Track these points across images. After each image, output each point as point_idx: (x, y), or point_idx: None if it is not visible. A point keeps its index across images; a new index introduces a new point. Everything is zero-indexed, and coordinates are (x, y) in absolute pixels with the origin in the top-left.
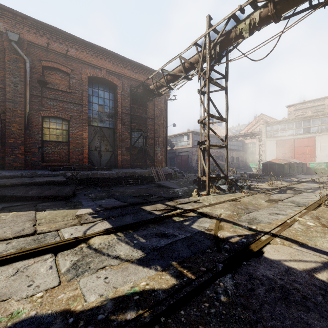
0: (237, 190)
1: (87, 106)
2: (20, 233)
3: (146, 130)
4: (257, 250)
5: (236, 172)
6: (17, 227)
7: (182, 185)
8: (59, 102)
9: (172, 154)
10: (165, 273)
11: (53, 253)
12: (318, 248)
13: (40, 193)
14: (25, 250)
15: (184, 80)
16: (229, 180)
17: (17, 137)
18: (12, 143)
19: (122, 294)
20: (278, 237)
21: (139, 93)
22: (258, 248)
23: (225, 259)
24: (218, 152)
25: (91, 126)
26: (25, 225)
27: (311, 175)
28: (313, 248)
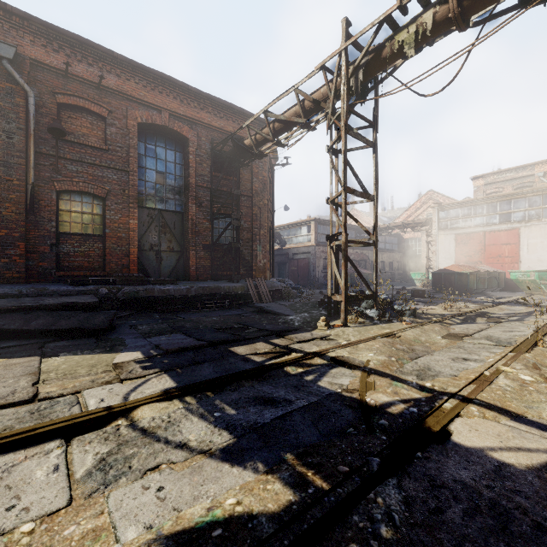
0: (393, 318)
1: (136, 174)
2: (6, 400)
3: (238, 216)
4: (439, 430)
5: (392, 287)
6: (3, 387)
7: (299, 310)
8: (87, 167)
9: (283, 257)
10: (273, 479)
11: (63, 439)
12: (546, 424)
13: (51, 325)
14: (10, 434)
15: (304, 131)
16: (380, 300)
17: (13, 226)
18: (4, 237)
19: (189, 526)
20: (473, 402)
21: (226, 152)
22: (441, 426)
23: (383, 447)
24: (358, 254)
25: (144, 209)
26: (19, 383)
27: (513, 292)
28: (537, 423)
